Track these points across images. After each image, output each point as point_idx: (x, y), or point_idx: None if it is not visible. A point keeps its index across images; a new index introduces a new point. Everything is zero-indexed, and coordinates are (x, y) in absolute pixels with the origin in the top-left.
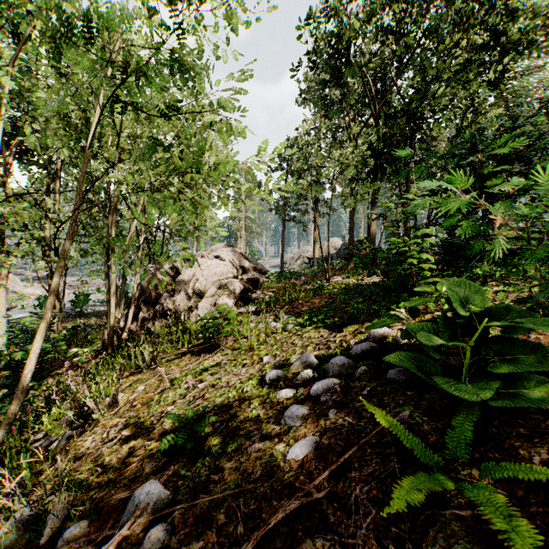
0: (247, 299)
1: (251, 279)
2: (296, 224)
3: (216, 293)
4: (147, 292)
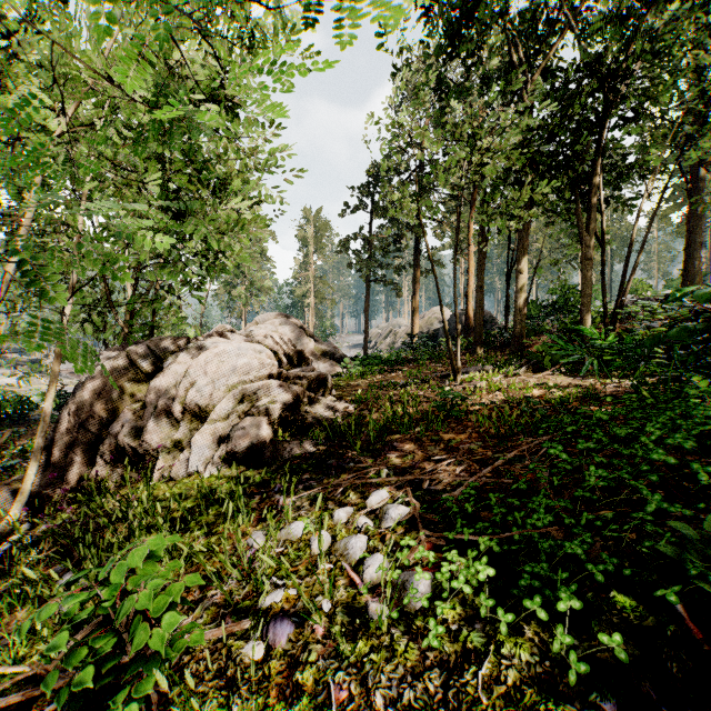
0: (301, 421)
1: (312, 377)
2: (385, 286)
3: (234, 412)
4: (84, 409)
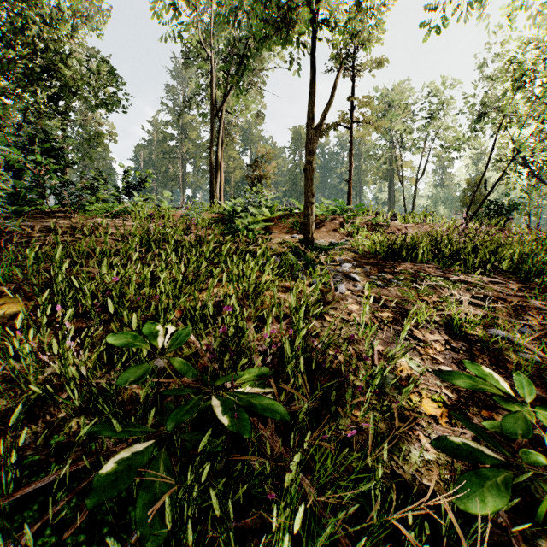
0: None
1: None
2: None
3: None
4: None
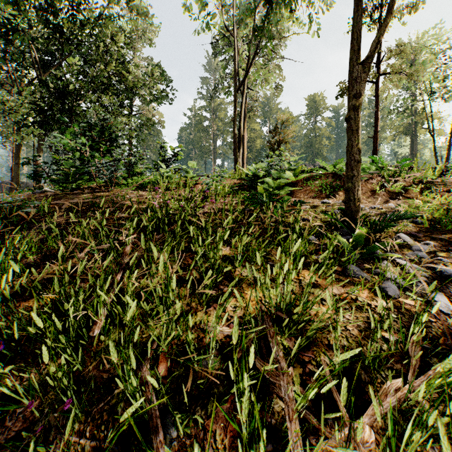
0: None
1: None
2: None
3: None
4: None
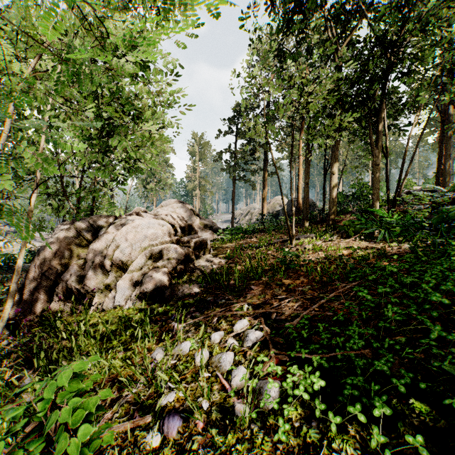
0: (190, 271)
1: (197, 241)
2: (245, 183)
3: (145, 265)
4: (45, 263)
